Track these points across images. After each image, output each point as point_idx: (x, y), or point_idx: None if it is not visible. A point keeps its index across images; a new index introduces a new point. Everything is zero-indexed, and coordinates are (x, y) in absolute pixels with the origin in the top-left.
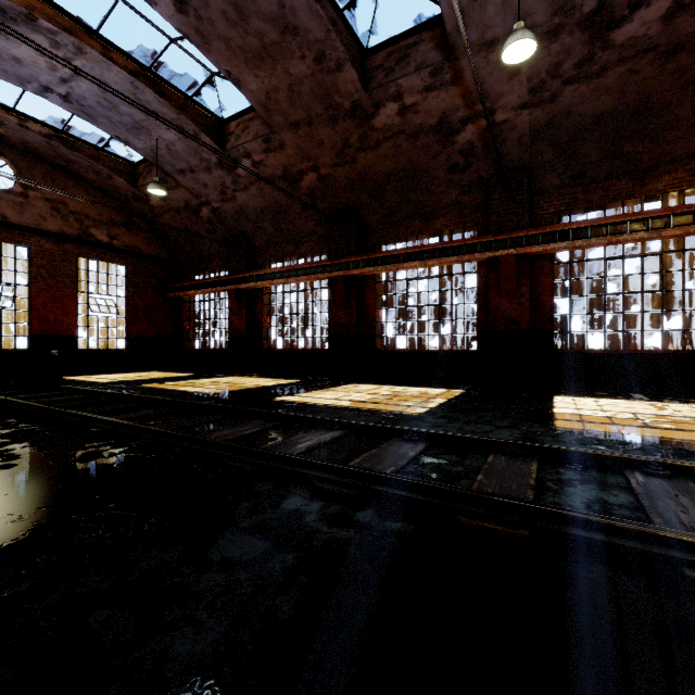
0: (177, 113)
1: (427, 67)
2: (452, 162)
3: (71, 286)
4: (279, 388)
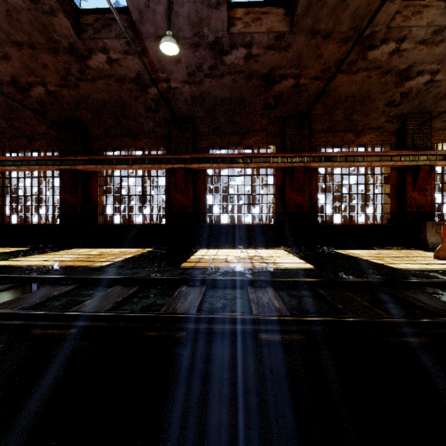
0: None
1: (123, 38)
2: (148, 104)
3: None
4: None
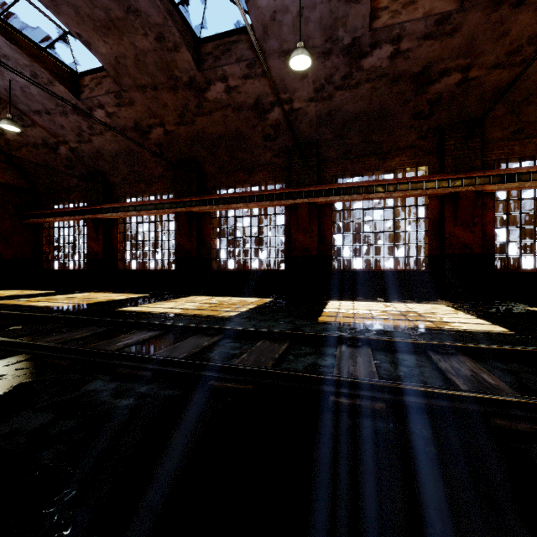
0: (30, 60)
1: (244, 61)
2: (266, 132)
3: None
4: (127, 301)
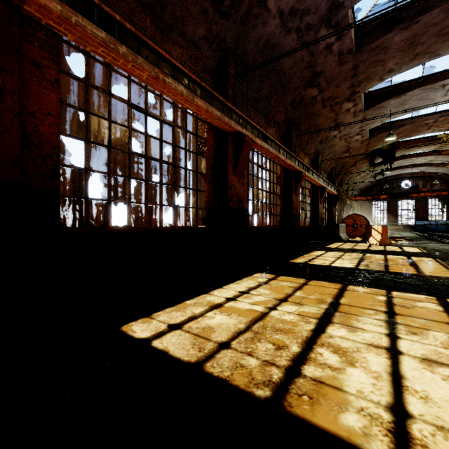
0: None
1: None
2: None
3: None
4: None
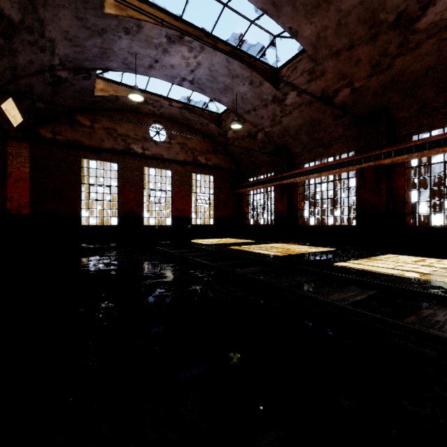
0: (250, 72)
1: None
2: None
3: (189, 189)
4: (326, 254)
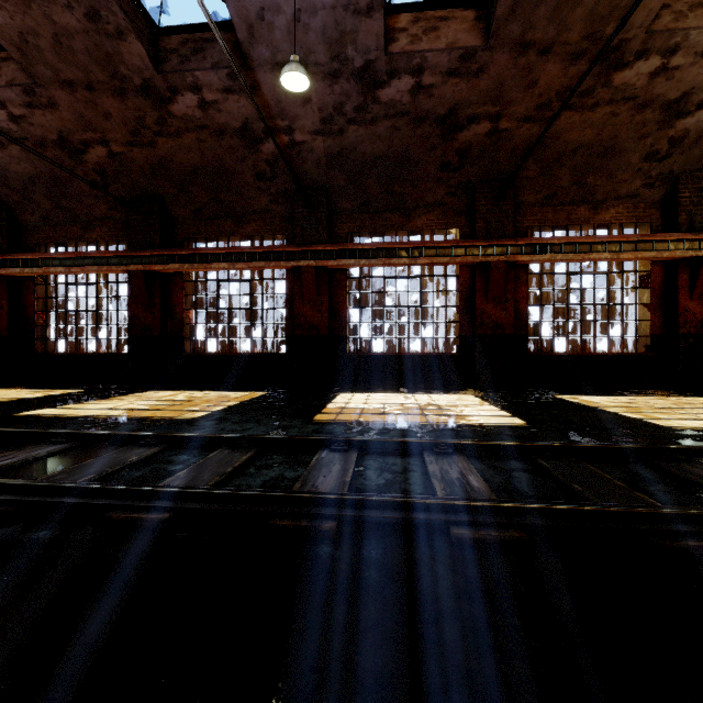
0: None
1: (224, 68)
2: (259, 169)
3: None
4: (42, 400)
